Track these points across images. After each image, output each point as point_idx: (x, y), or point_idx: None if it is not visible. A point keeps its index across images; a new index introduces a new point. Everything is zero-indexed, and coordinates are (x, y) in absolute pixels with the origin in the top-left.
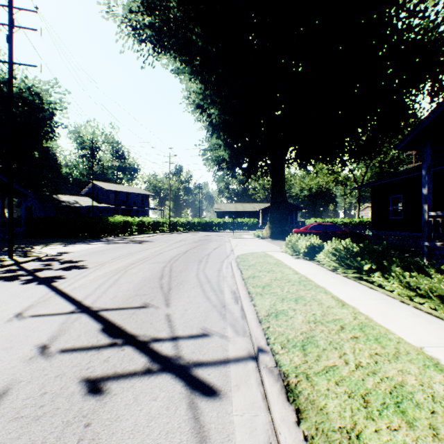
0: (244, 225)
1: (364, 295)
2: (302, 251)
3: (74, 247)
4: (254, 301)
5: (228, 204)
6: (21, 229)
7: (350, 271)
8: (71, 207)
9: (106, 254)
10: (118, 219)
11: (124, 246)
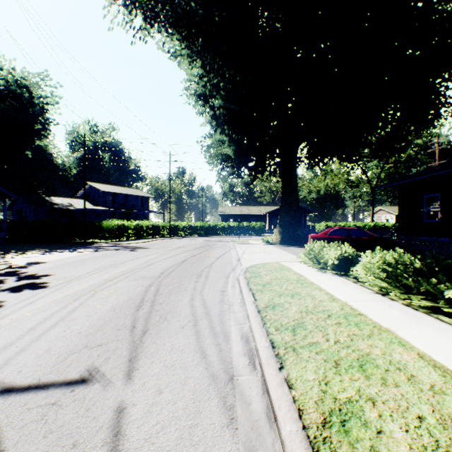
0: (250, 230)
1: None
2: (330, 263)
3: (52, 255)
4: (287, 370)
5: (233, 207)
6: (2, 233)
7: (415, 298)
8: (64, 209)
9: (84, 265)
10: (112, 223)
11: (112, 254)
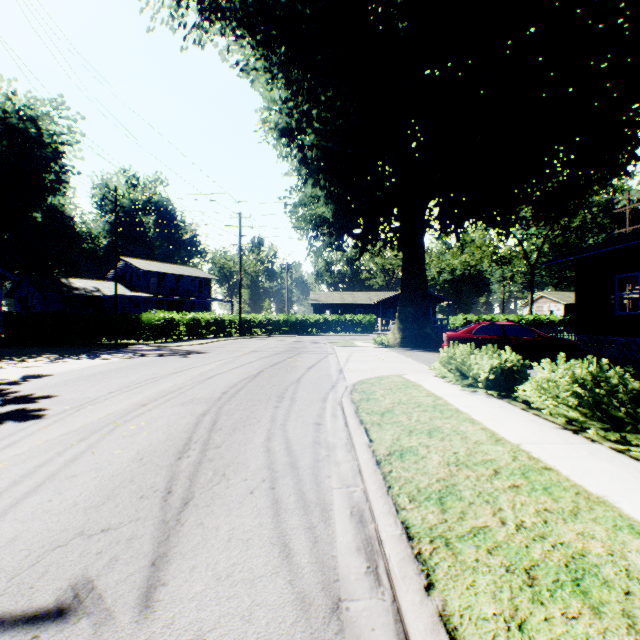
0: (356, 325)
1: None
2: (483, 378)
3: (63, 364)
4: (440, 592)
5: (331, 293)
6: None
7: (634, 439)
8: (88, 296)
9: (108, 379)
10: (155, 316)
11: (152, 362)
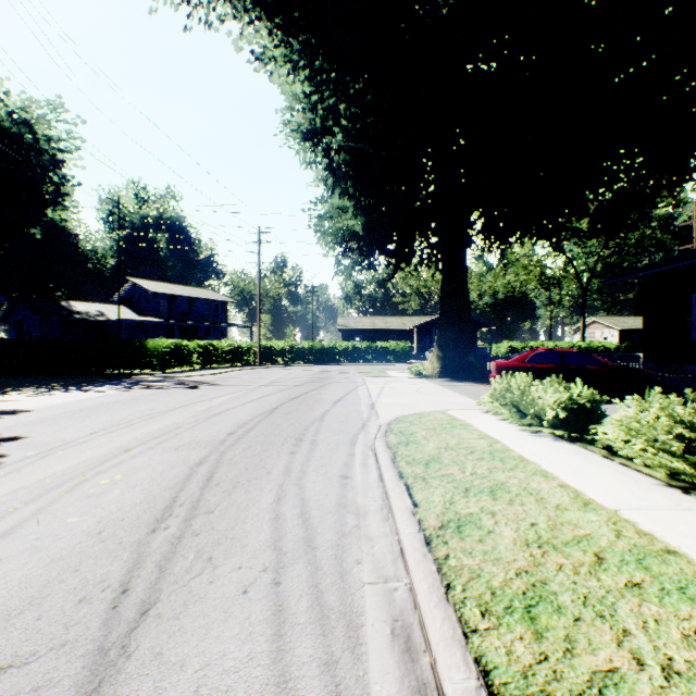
0: (388, 353)
1: None
2: (549, 416)
3: (48, 397)
4: None
5: (360, 318)
6: None
7: None
8: (90, 321)
9: (94, 416)
10: (163, 342)
11: (153, 395)
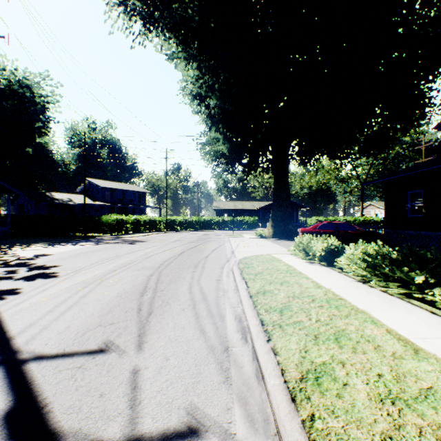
0: (244, 224)
1: (434, 329)
2: (318, 255)
3: (56, 248)
4: (273, 341)
5: (227, 202)
6: (6, 228)
7: (391, 285)
8: (64, 204)
9: (88, 257)
10: (111, 217)
11: (113, 247)
